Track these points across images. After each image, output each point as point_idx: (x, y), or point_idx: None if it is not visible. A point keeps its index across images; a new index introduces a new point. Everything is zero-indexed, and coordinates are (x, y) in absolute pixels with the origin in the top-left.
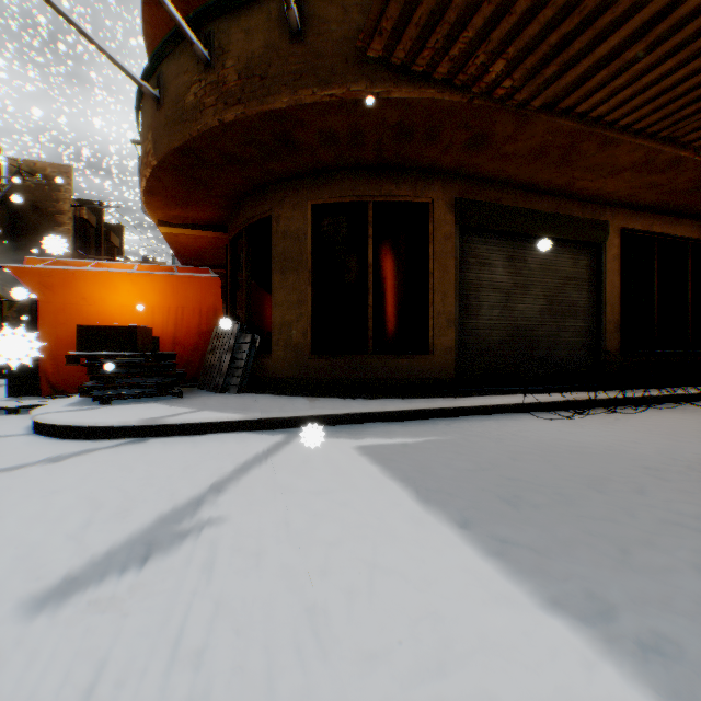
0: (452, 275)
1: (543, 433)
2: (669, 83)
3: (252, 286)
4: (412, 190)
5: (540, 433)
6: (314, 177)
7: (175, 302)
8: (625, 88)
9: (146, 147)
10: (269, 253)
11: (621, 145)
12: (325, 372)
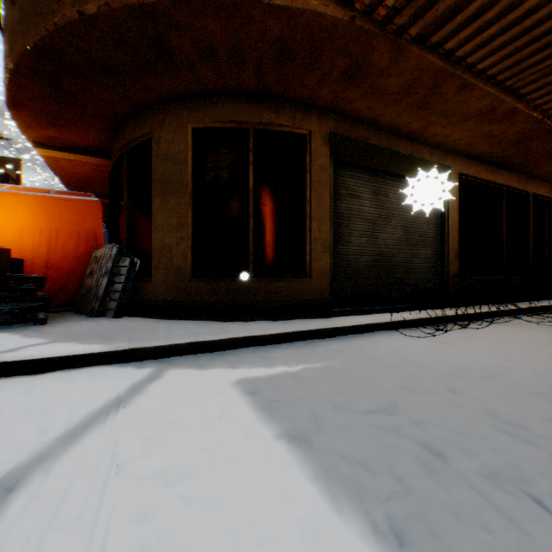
0: (327, 204)
1: (419, 352)
2: (530, 24)
3: (133, 210)
4: (291, 120)
5: (416, 353)
6: (195, 101)
7: (50, 224)
8: (492, 25)
9: (5, 51)
10: (150, 177)
11: (475, 90)
12: (206, 295)
